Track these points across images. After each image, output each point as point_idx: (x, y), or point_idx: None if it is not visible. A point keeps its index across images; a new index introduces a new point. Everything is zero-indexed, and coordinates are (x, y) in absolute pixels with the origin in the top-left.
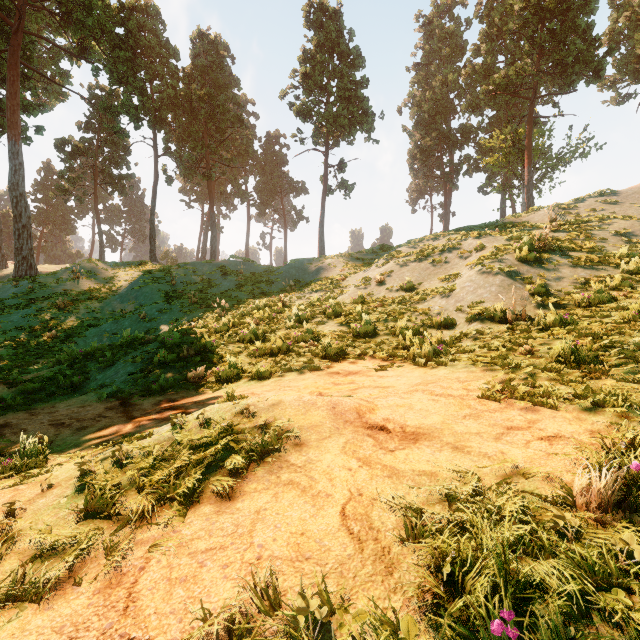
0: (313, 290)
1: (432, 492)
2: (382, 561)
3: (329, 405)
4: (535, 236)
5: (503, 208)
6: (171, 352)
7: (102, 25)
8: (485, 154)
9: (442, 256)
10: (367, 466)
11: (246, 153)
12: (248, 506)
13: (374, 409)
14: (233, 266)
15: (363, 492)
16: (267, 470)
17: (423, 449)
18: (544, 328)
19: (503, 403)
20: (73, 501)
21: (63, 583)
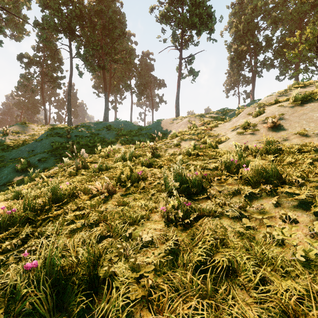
0: (182, 139)
1: None
2: None
3: None
4: None
5: None
6: None
7: None
8: (279, 55)
9: None
10: None
11: (129, 60)
12: None
13: None
14: (117, 125)
15: None
16: None
17: None
18: None
19: None
20: None
21: None
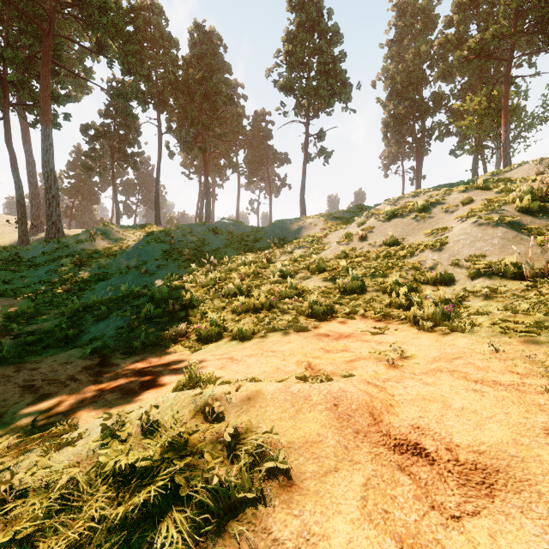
0: (296, 247)
1: None
2: None
3: (329, 401)
4: (531, 187)
5: (475, 169)
6: (158, 307)
7: (115, 24)
8: (456, 119)
9: (425, 211)
10: None
11: (236, 129)
12: None
13: (392, 405)
14: (224, 227)
15: None
16: None
17: (517, 519)
18: None
19: None
20: None
21: None
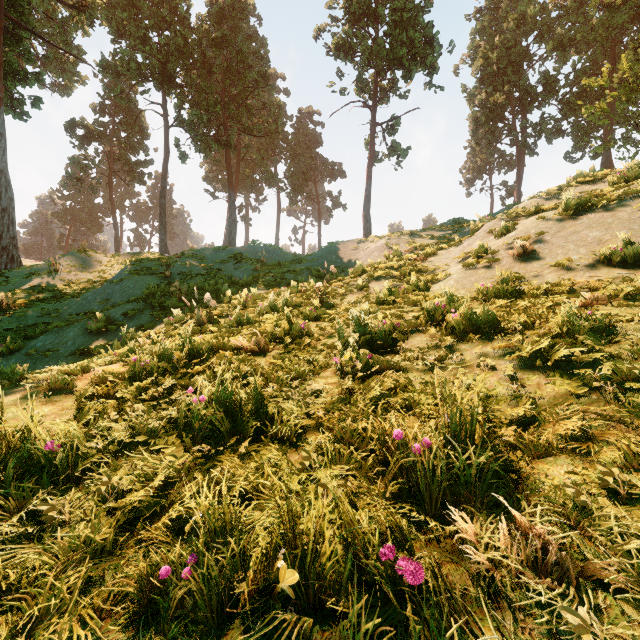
0: (371, 277)
1: None
2: None
3: None
4: None
5: None
6: None
7: None
8: (572, 112)
9: None
10: None
11: (274, 127)
12: None
13: None
14: (253, 254)
15: None
16: None
17: None
18: None
19: None
20: None
21: None
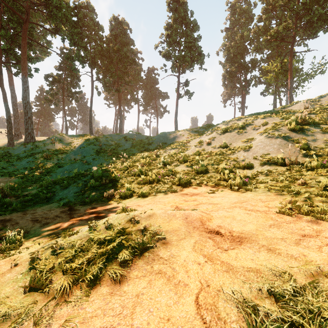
0: (172, 148)
1: (260, 287)
2: None
3: (183, 216)
4: (298, 116)
5: (275, 103)
6: (97, 181)
7: (66, 16)
8: (264, 74)
9: (243, 129)
10: (210, 261)
11: (137, 78)
12: (131, 290)
13: (211, 219)
14: (130, 136)
15: (210, 284)
16: (145, 261)
17: (247, 249)
18: (310, 169)
19: (294, 217)
20: (25, 277)
21: None
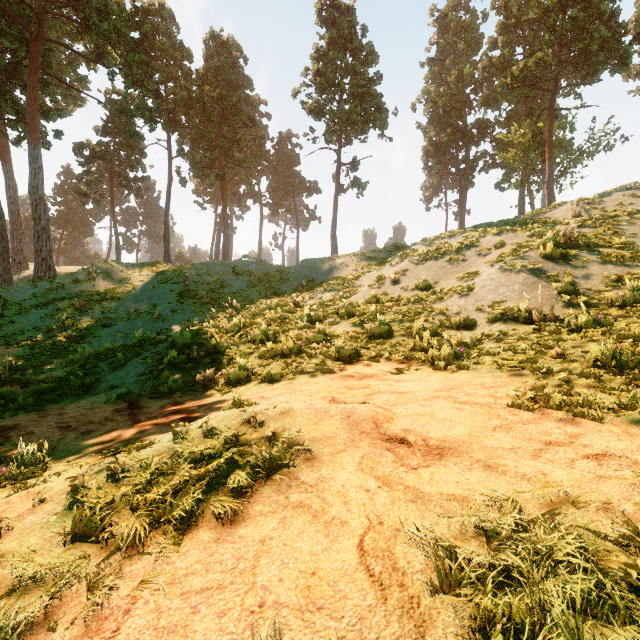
0: (325, 290)
1: (465, 523)
2: (410, 617)
3: (343, 414)
4: (559, 232)
5: (521, 205)
6: (181, 353)
7: (118, 30)
8: (502, 149)
9: (459, 254)
10: (387, 487)
11: (258, 153)
12: (252, 533)
13: (392, 418)
14: (245, 266)
15: (384, 520)
16: (274, 489)
17: (450, 467)
18: (575, 329)
19: (537, 413)
20: (62, 520)
21: (37, 626)
